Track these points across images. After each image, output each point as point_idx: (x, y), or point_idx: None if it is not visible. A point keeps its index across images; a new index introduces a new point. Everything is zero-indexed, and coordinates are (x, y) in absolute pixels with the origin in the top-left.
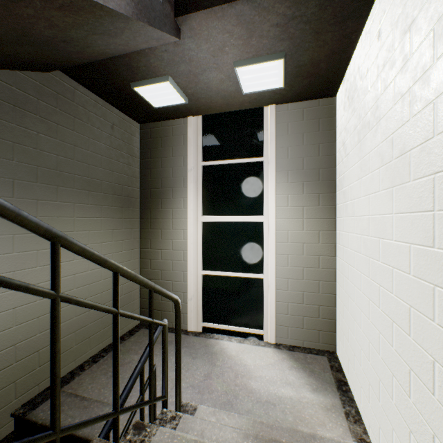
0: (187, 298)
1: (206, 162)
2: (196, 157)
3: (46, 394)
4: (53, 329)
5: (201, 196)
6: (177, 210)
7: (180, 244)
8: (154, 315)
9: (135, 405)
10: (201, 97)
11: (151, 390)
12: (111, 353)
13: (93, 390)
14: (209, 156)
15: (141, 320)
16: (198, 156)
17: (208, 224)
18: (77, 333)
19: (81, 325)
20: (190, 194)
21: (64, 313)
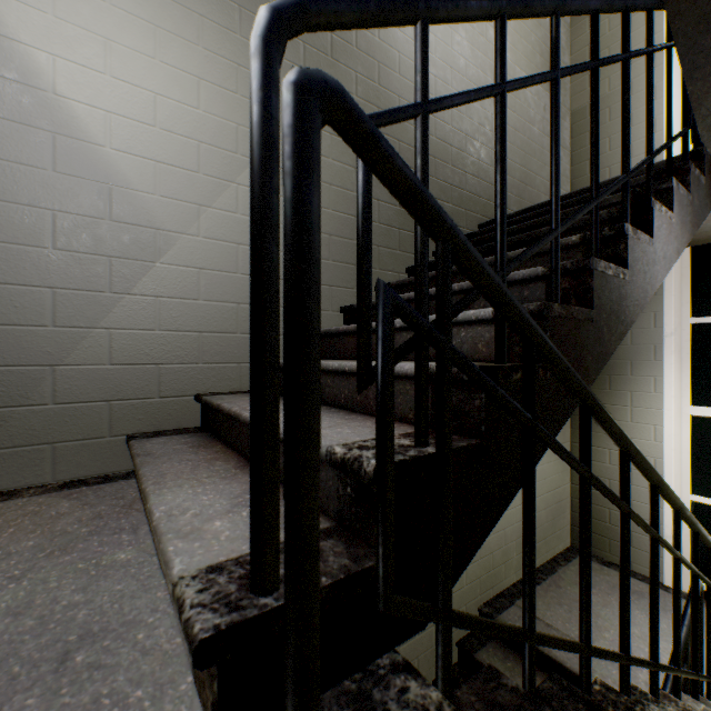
0: (663, 534)
1: (701, 318)
2: (678, 311)
3: (501, 601)
4: (677, 583)
5: (689, 373)
6: (640, 395)
7: (646, 447)
8: (594, 541)
9: (703, 675)
10: (707, 230)
11: (709, 665)
12: (551, 578)
13: (554, 620)
14: (707, 307)
15: (706, 582)
16: (681, 309)
17: (703, 420)
18: (516, 542)
19: (519, 534)
20: (669, 371)
21: (507, 517)
